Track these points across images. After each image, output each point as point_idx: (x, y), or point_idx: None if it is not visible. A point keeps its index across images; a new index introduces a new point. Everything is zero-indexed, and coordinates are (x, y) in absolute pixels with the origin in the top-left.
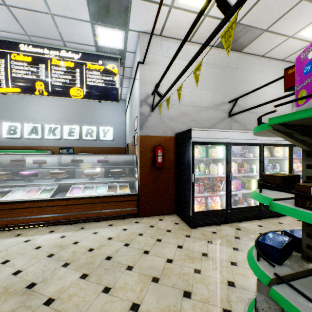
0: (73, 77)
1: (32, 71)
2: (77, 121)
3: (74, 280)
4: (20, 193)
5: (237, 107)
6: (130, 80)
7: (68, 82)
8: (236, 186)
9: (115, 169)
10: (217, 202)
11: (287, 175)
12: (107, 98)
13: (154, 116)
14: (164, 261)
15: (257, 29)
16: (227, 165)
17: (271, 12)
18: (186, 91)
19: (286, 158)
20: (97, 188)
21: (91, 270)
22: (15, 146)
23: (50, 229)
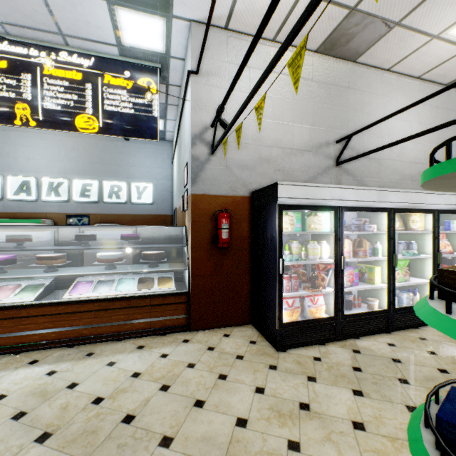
0: (81, 97)
1: (9, 85)
2: (95, 173)
3: None
4: None
5: (349, 150)
6: (179, 107)
7: (72, 105)
8: (350, 278)
9: (151, 251)
10: (320, 305)
11: None
12: (140, 133)
13: (216, 162)
14: (231, 422)
15: (383, 22)
16: (337, 244)
17: None
18: (269, 122)
19: (428, 232)
20: (119, 282)
21: (91, 449)
22: None
23: (33, 357)
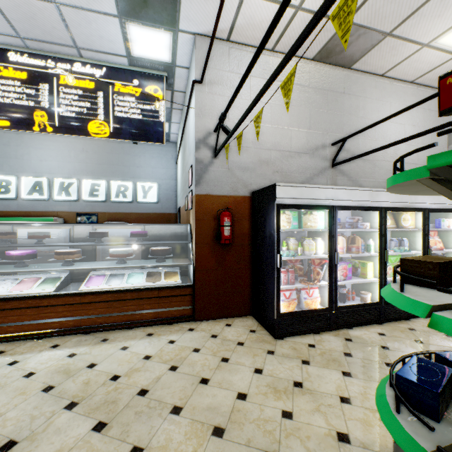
0: (94, 104)
1: (29, 95)
2: (103, 174)
3: (82, 435)
4: (6, 285)
5: (344, 152)
6: (183, 111)
7: (85, 112)
8: (344, 273)
9: (158, 247)
10: (315, 298)
11: (446, 260)
12: (147, 137)
13: (219, 164)
14: (232, 396)
15: (375, 33)
16: (331, 240)
17: (398, 5)
18: (268, 127)
19: (419, 230)
20: (129, 276)
21: (112, 415)
22: (7, 212)
23: (54, 342)
